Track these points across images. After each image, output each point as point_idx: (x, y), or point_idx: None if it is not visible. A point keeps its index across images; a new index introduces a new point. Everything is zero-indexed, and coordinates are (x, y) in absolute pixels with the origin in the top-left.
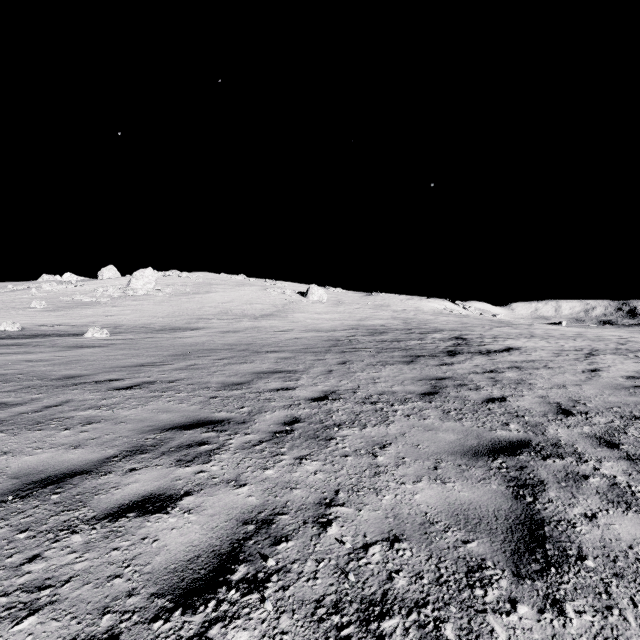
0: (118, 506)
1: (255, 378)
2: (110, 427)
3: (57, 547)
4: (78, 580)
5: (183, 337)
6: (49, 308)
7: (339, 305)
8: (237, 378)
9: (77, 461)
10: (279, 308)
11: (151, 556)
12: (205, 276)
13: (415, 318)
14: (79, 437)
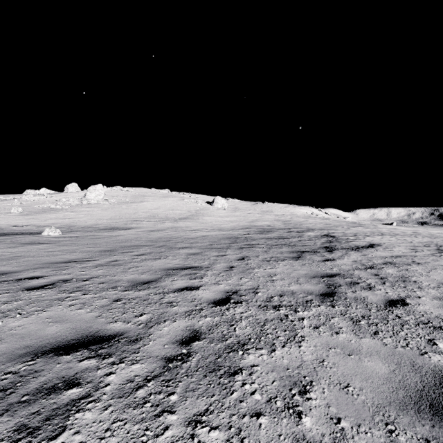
0: None
1: (164, 275)
2: None
3: None
4: None
5: (117, 235)
6: (24, 213)
7: (236, 211)
8: (147, 275)
9: None
10: (193, 213)
11: None
12: (140, 190)
13: (291, 220)
14: None
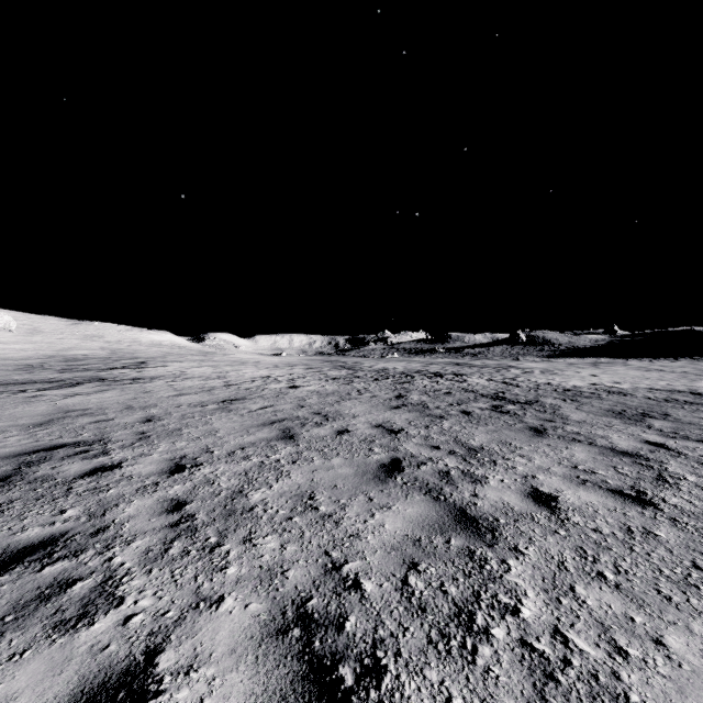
0: None
1: None
2: None
3: None
4: None
5: None
6: None
7: (35, 334)
8: None
9: None
10: None
11: None
12: None
13: (126, 349)
14: None
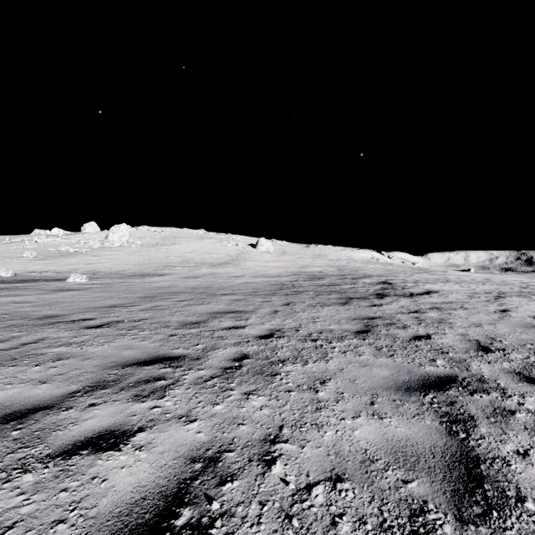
0: (73, 443)
1: (210, 318)
2: (77, 363)
3: (7, 488)
4: (22, 526)
5: (151, 282)
6: (39, 257)
7: (284, 255)
8: (194, 318)
9: (42, 396)
10: (233, 257)
11: (98, 498)
12: (171, 230)
13: (348, 266)
14: (48, 373)
